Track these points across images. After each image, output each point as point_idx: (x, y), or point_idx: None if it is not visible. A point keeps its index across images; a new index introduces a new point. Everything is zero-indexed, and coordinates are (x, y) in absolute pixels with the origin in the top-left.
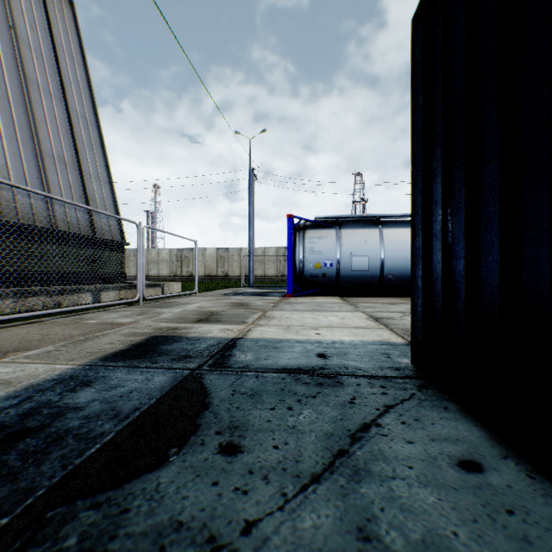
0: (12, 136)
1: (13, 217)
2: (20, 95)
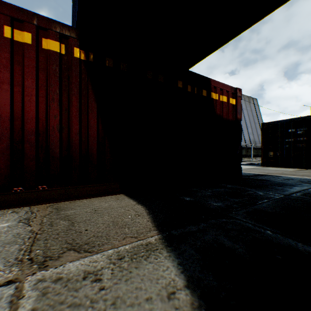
0: (255, 134)
1: (257, 147)
2: (254, 126)
